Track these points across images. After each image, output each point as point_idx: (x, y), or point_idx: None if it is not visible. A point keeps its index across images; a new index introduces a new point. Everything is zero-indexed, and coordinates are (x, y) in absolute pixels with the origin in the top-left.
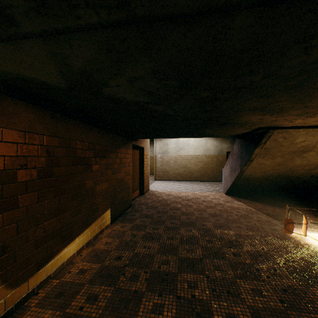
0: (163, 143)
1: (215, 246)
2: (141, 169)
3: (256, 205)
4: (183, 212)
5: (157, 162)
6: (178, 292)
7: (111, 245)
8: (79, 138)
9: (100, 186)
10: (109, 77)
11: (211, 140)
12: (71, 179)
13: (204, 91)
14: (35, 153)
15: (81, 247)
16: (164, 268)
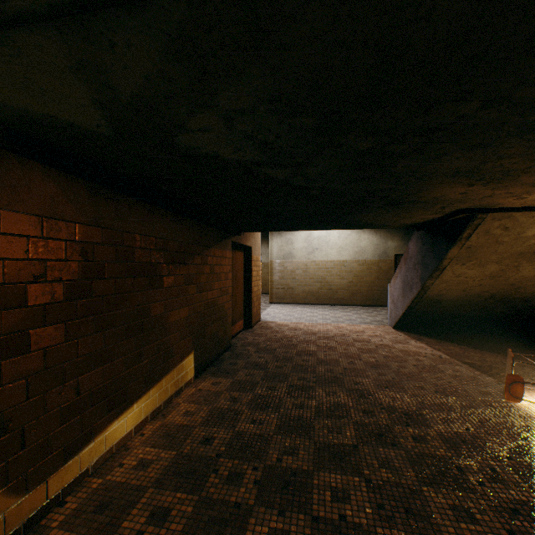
0: (284, 241)
1: (380, 422)
2: (247, 285)
3: (449, 349)
4: (320, 360)
5: (275, 272)
6: (315, 509)
7: (195, 417)
8: (140, 230)
9: (176, 313)
10: (188, 111)
11: (367, 235)
12: (125, 301)
13: (365, 137)
14: (59, 255)
15: (143, 420)
16: (288, 461)
